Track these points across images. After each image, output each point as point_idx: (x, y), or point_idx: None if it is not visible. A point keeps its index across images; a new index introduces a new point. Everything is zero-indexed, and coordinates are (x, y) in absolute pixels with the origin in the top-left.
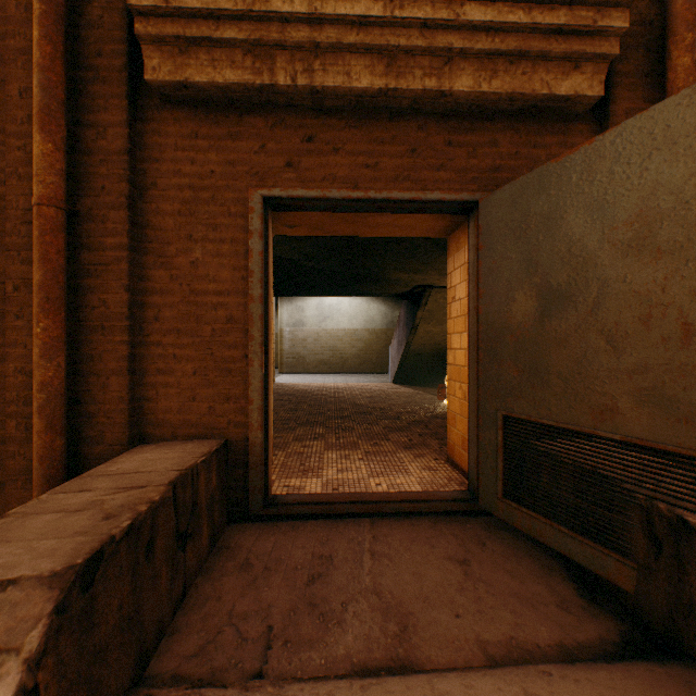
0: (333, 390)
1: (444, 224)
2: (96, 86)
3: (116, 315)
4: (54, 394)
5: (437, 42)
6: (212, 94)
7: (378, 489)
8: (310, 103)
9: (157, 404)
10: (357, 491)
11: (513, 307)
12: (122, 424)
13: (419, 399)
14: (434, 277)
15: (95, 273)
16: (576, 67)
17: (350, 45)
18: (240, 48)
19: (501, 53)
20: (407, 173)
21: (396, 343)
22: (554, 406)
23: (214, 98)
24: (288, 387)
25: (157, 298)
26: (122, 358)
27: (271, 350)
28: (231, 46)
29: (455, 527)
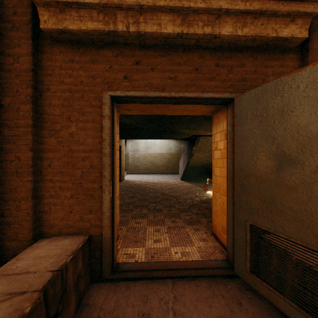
0: (152, 184)
1: (211, 109)
2: (13, 32)
3: (25, 165)
4: None
5: (212, 5)
6: (80, 36)
7: (176, 257)
8: (137, 42)
9: (49, 214)
10: (164, 258)
11: (257, 162)
12: (28, 228)
13: (194, 190)
14: (202, 131)
15: (12, 141)
16: (293, 21)
17: (161, 6)
18: (96, 9)
19: (250, 12)
20: (193, 82)
21: (182, 161)
22: (286, 226)
23: (82, 39)
24: (130, 182)
25: (49, 154)
26: (28, 190)
27: (116, 182)
28: (90, 7)
29: (221, 288)
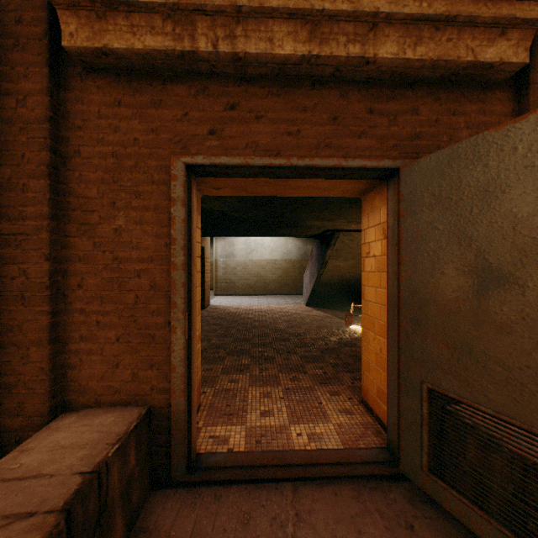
0: (257, 314)
1: (360, 186)
2: (15, 53)
3: (36, 285)
4: None
5: (363, 6)
6: (133, 61)
7: (299, 442)
8: (232, 71)
9: (80, 370)
10: (279, 444)
11: (441, 279)
12: (42, 395)
13: (328, 323)
14: (342, 224)
15: (14, 242)
16: (503, 34)
17: (273, 9)
18: (160, 13)
19: (428, 18)
20: (328, 140)
21: (309, 273)
22: (492, 393)
23: (136, 65)
24: (221, 310)
25: (80, 265)
26: (42, 328)
27: (195, 313)
28: (149, 10)
29: (378, 499)
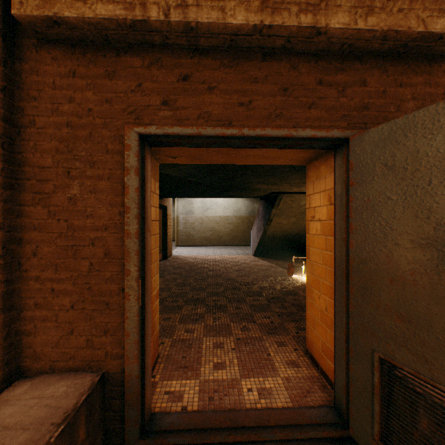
0: (212, 263)
1: (306, 155)
2: None
3: None
4: None
5: None
6: (86, 31)
7: (250, 398)
8: (185, 42)
9: (35, 337)
10: (230, 400)
11: (395, 250)
12: None
13: (273, 273)
14: (286, 187)
15: None
16: None
17: None
18: None
19: None
20: (279, 111)
21: (256, 228)
22: None
23: (89, 36)
24: (181, 260)
25: (35, 233)
26: None
27: (149, 278)
28: None
29: None
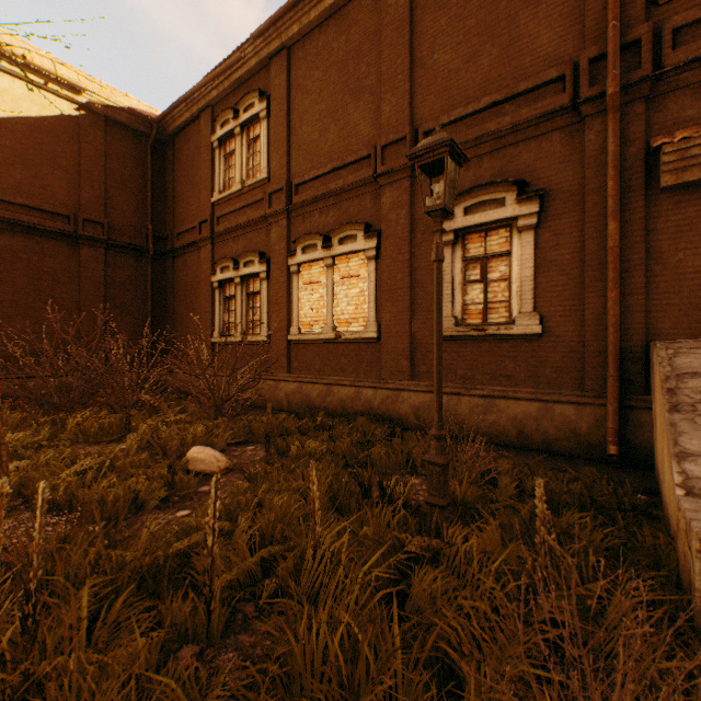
0: None
1: None
2: (627, 194)
3: (638, 288)
4: (617, 319)
5: None
6: (693, 182)
7: None
8: None
9: (655, 326)
10: None
11: None
12: (641, 333)
13: None
14: None
15: (627, 271)
16: None
17: None
18: None
19: None
20: None
21: None
22: None
23: (693, 183)
24: None
25: (655, 279)
26: (641, 305)
27: None
28: None
29: None
